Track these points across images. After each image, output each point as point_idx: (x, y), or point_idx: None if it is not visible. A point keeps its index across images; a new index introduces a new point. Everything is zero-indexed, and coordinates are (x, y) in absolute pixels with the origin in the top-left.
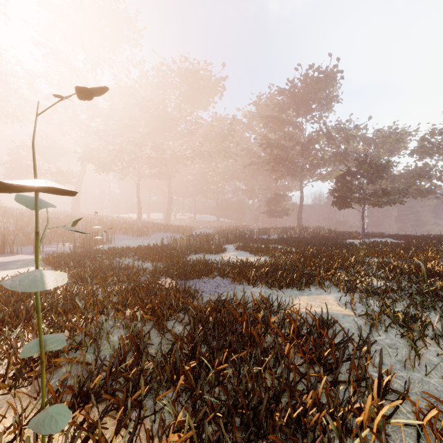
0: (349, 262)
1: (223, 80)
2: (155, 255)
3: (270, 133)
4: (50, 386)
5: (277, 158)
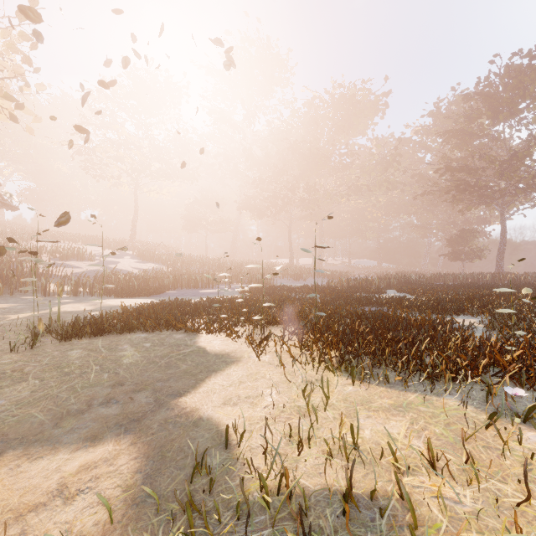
0: (524, 303)
1: (385, 96)
2: (320, 291)
3: (453, 151)
4: (308, 317)
5: (461, 184)
